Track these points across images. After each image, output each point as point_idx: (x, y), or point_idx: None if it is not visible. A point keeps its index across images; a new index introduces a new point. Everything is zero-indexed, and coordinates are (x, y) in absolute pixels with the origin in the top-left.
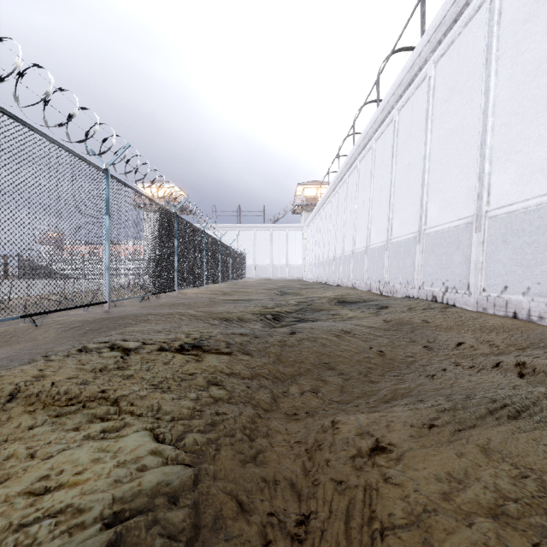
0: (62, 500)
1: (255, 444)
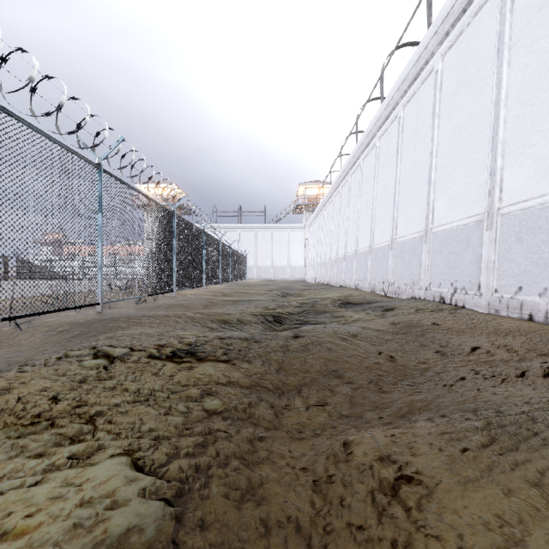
0: None
1: (254, 473)
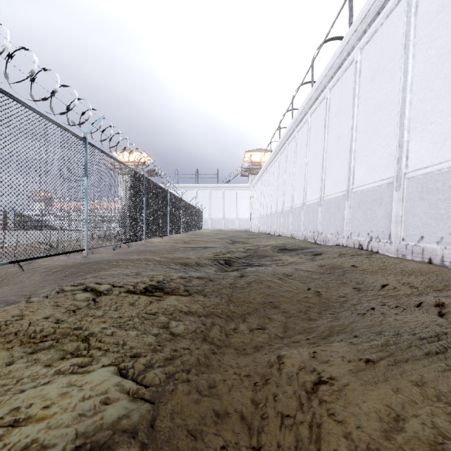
0: (29, 437)
1: (210, 378)
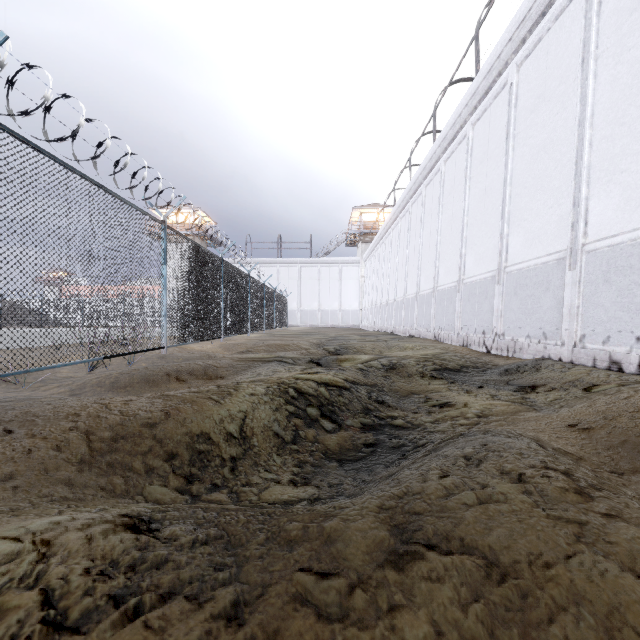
0: None
1: None
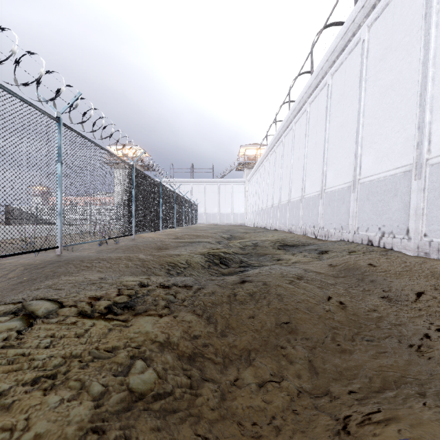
0: None
1: None
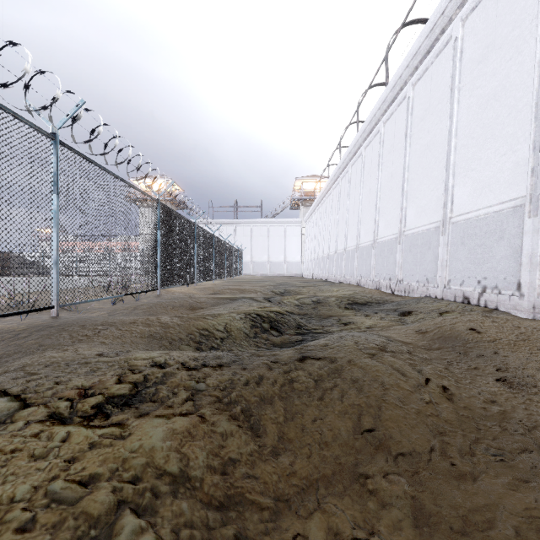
0: None
1: None
